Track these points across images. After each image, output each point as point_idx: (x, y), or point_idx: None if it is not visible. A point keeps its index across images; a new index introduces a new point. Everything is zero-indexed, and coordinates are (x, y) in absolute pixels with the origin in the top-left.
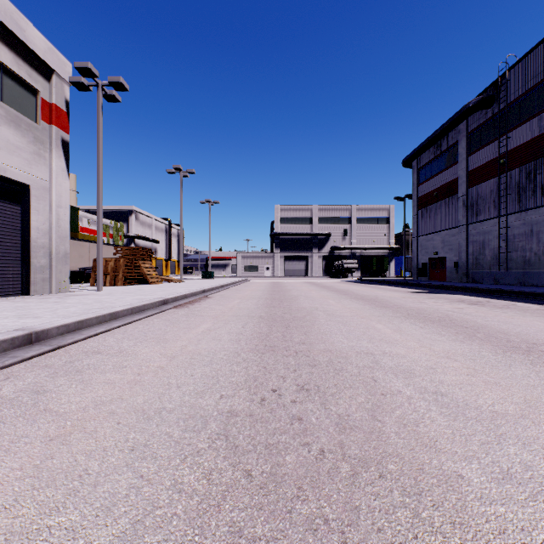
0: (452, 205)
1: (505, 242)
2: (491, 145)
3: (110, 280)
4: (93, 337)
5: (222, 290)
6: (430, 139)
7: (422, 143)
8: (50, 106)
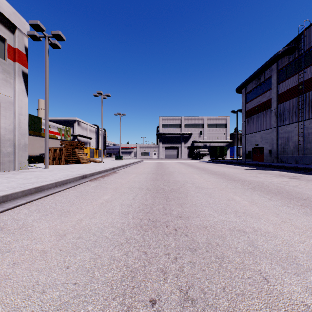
0: (267, 115)
1: (302, 137)
2: (293, 77)
3: (56, 161)
4: (12, 208)
5: (125, 167)
6: (253, 75)
7: (249, 77)
8: (14, 50)
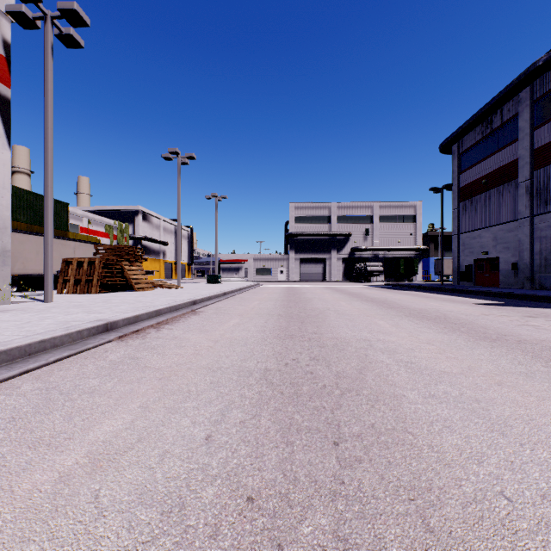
0: (509, 193)
1: None
2: None
3: (81, 286)
4: None
5: (222, 299)
6: (479, 114)
7: (468, 120)
8: None
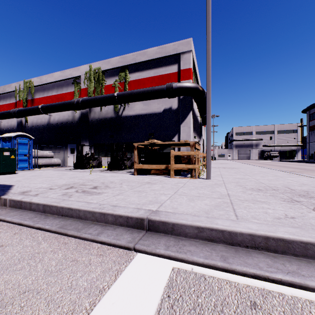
0: None
1: None
2: None
3: None
4: None
5: None
6: (313, 106)
7: (310, 106)
8: None
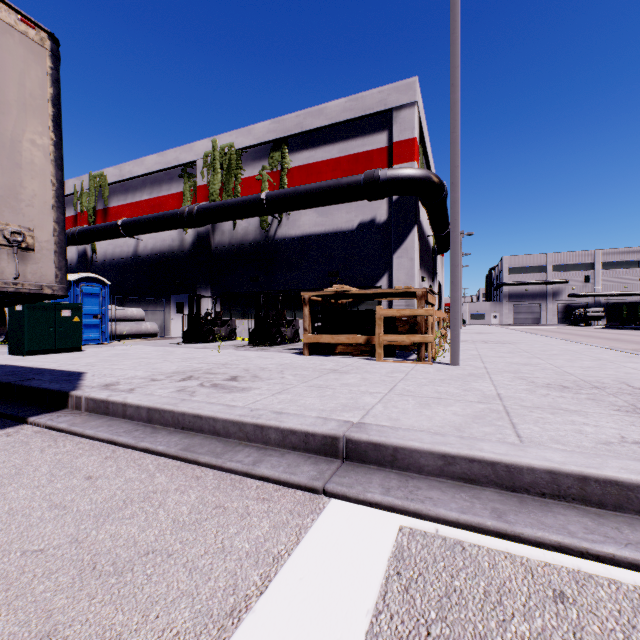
0: None
1: None
2: None
3: None
4: None
5: None
6: None
7: None
8: None
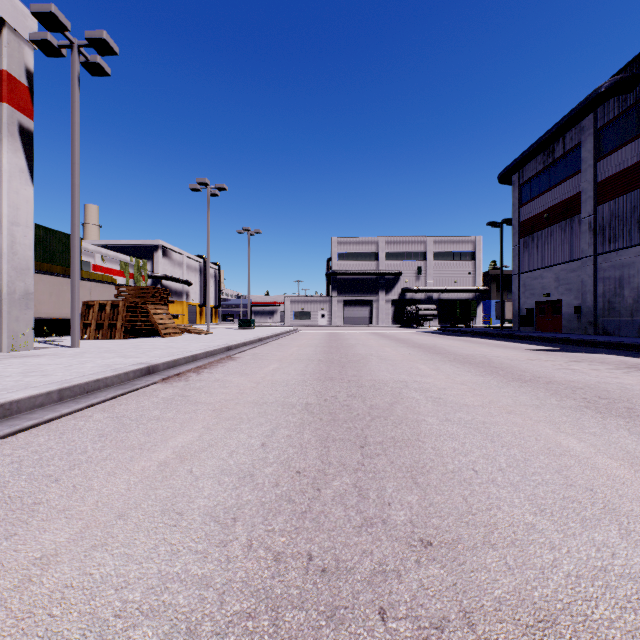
0: (571, 230)
1: None
2: (634, 144)
3: (104, 331)
4: None
5: (258, 345)
6: (540, 143)
7: (528, 148)
8: None
